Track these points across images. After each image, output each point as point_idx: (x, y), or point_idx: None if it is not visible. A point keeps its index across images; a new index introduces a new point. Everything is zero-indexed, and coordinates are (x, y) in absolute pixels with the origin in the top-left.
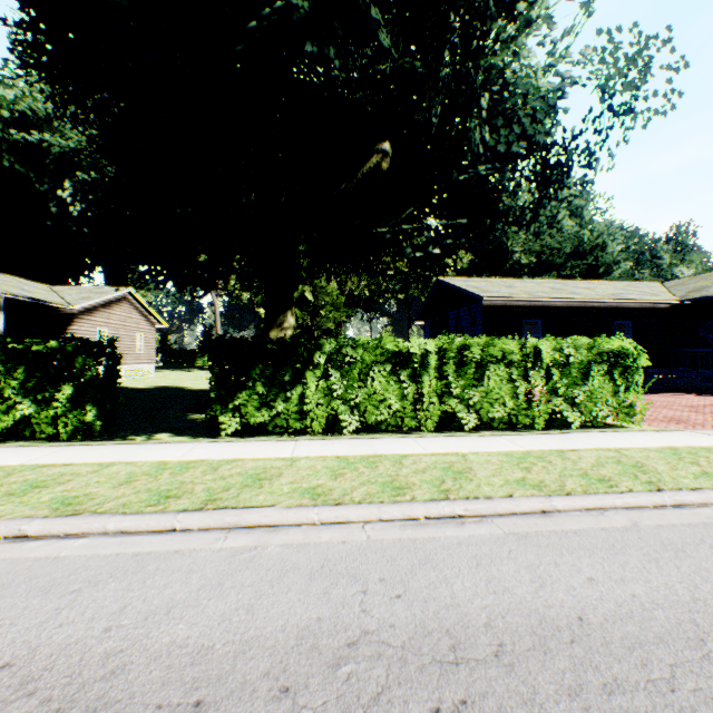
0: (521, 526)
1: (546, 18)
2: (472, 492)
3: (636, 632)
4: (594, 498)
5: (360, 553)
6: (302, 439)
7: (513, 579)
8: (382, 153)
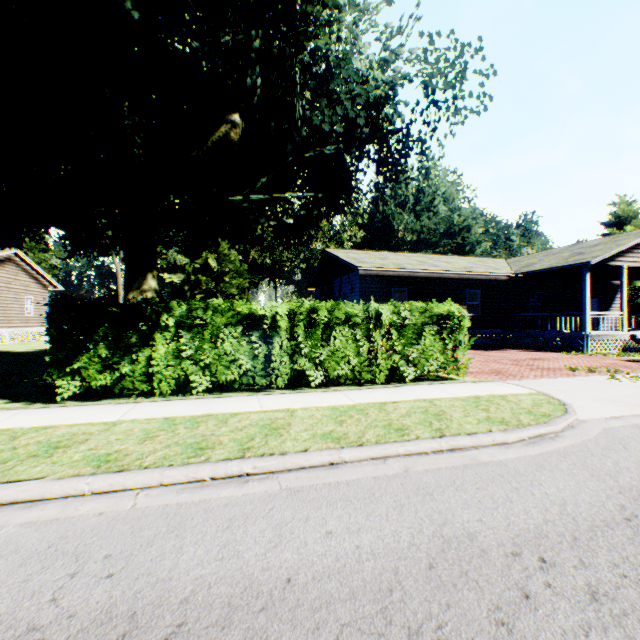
0: (302, 480)
1: (352, 6)
2: (272, 449)
3: (334, 589)
4: (380, 448)
5: (109, 525)
6: (145, 401)
7: (251, 541)
8: (231, 123)
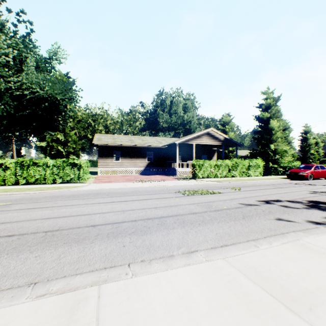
0: None
1: None
2: None
3: None
4: None
5: None
6: None
7: None
8: None
